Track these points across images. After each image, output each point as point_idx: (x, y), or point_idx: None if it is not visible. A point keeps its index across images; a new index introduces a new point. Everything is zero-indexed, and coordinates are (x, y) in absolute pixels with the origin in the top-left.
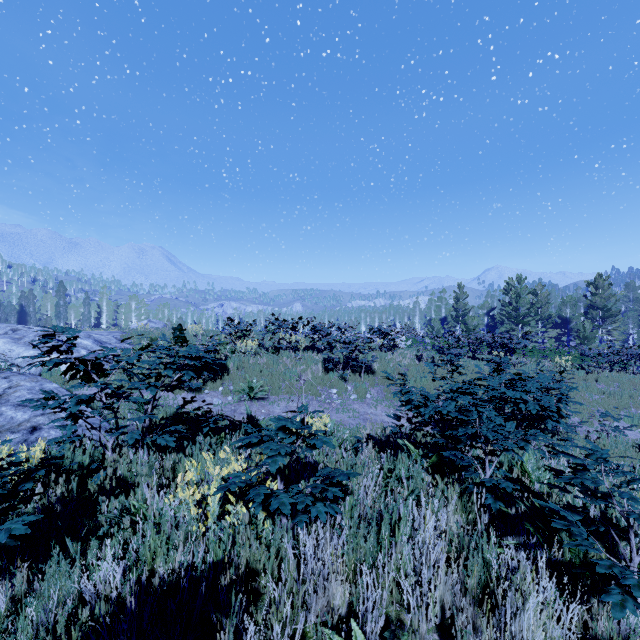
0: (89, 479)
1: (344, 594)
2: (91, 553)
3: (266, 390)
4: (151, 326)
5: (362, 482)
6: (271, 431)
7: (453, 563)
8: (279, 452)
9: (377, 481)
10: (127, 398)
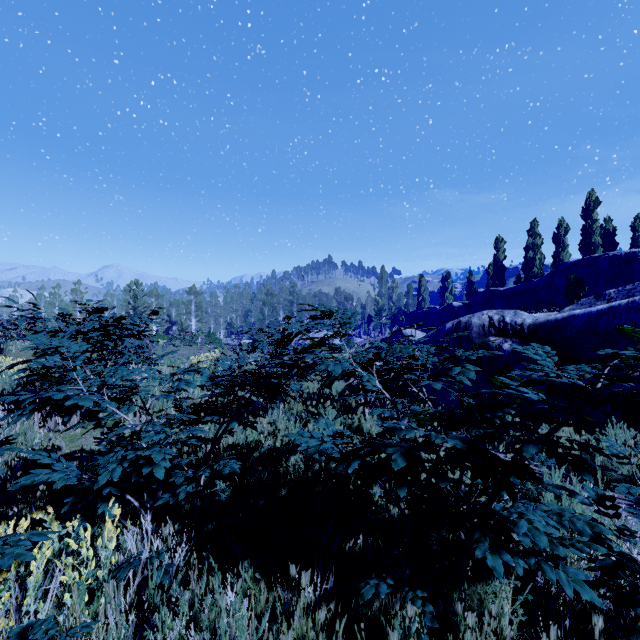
0: None
1: None
2: None
3: None
4: None
5: None
6: None
7: None
8: None
9: None
10: None
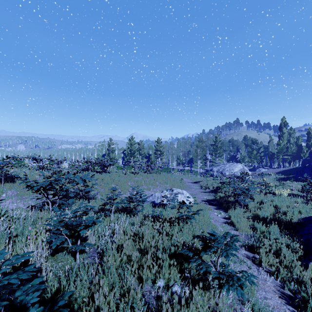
0: None
1: None
2: None
3: None
4: None
5: None
6: None
7: None
8: None
9: None
10: None
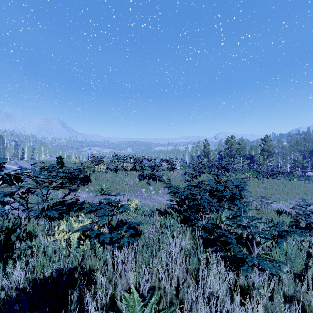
0: (12, 235)
1: (134, 277)
2: (8, 267)
3: (110, 190)
4: (52, 159)
5: (150, 230)
6: (103, 205)
7: (183, 260)
8: (105, 214)
9: (159, 229)
10: (32, 193)
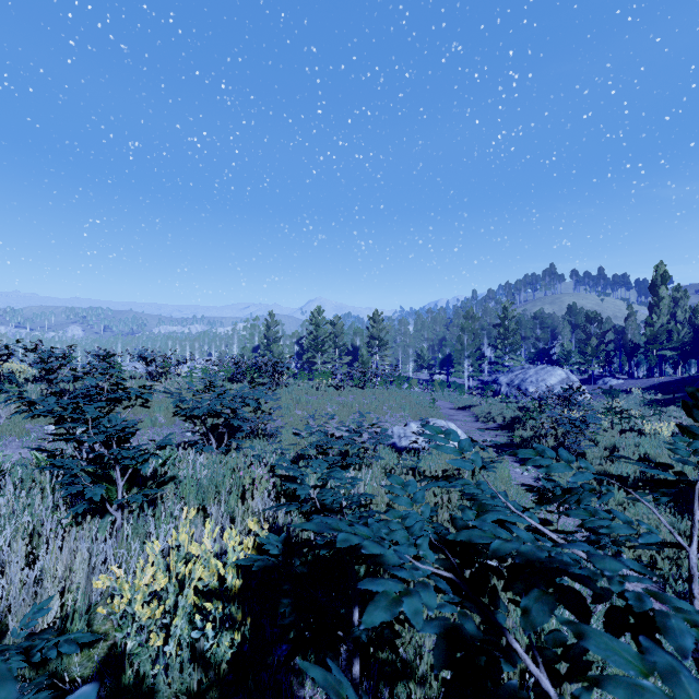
0: None
1: None
2: None
3: None
4: None
5: None
6: None
7: None
8: None
9: None
10: None
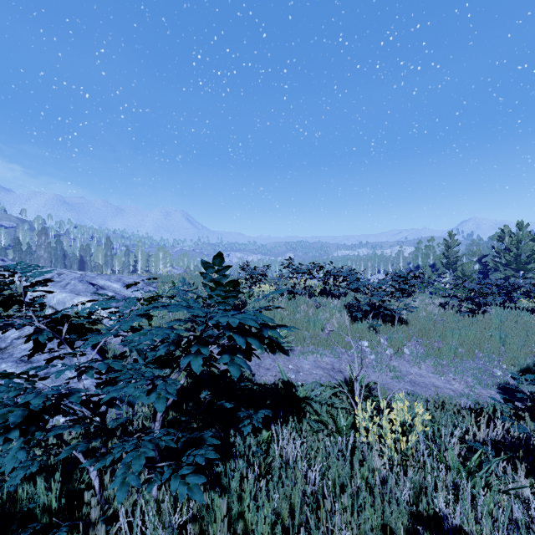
0: None
1: None
2: None
3: (290, 340)
4: (174, 272)
5: None
6: None
7: None
8: None
9: None
10: (114, 405)
